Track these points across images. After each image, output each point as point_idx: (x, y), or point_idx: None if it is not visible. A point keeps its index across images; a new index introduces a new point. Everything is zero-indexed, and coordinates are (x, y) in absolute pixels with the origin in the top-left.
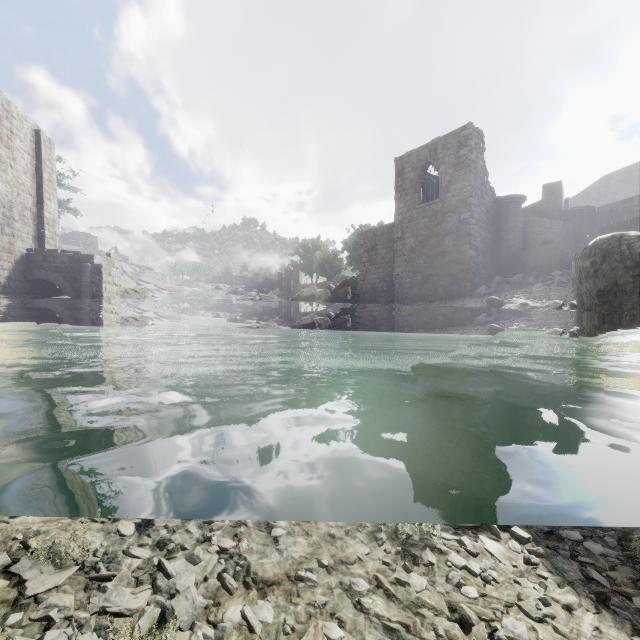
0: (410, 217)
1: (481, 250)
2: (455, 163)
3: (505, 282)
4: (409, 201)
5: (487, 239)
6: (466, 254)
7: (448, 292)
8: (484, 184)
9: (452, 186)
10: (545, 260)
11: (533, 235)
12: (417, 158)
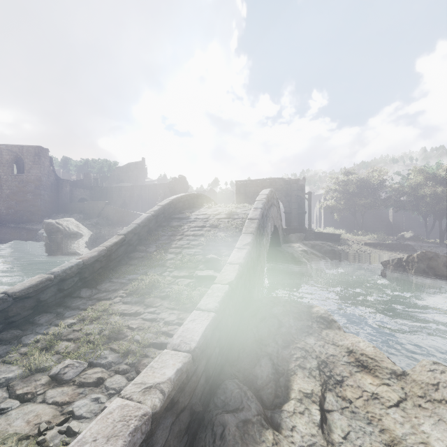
0: (7, 179)
1: (48, 201)
2: (33, 161)
3: (57, 216)
4: (6, 170)
5: (52, 196)
6: (39, 203)
7: (30, 219)
8: (50, 172)
9: (32, 171)
10: (75, 208)
11: (76, 195)
12: (11, 150)
